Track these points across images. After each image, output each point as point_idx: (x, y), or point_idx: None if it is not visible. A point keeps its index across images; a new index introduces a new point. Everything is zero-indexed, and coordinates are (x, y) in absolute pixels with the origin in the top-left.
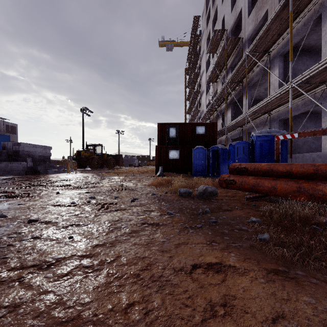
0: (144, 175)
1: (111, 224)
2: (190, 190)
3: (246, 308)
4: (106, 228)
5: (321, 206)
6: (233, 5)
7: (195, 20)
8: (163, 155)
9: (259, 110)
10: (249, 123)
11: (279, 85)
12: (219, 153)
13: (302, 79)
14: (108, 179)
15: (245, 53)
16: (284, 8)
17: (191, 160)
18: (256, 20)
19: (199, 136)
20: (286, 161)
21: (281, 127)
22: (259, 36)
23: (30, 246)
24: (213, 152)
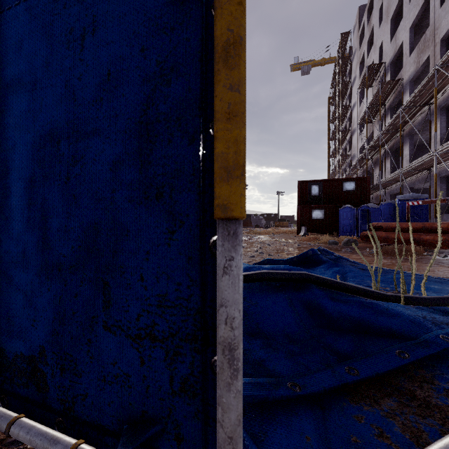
0: (286, 235)
1: (297, 250)
2: (336, 241)
3: (353, 258)
4: (297, 251)
5: (431, 250)
6: (393, 33)
7: (343, 37)
8: (305, 215)
9: (414, 168)
10: (410, 178)
11: (441, 140)
12: (370, 212)
13: (442, 151)
14: (255, 237)
15: (399, 109)
16: (434, 77)
17: (338, 220)
18: (418, 63)
19: (347, 193)
20: (427, 221)
21: (443, 185)
22: (411, 97)
23: (274, 252)
24: (363, 211)
